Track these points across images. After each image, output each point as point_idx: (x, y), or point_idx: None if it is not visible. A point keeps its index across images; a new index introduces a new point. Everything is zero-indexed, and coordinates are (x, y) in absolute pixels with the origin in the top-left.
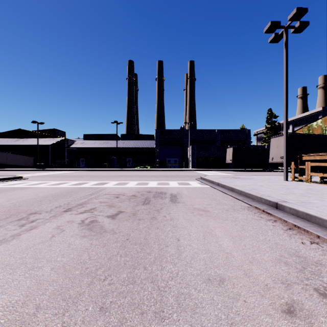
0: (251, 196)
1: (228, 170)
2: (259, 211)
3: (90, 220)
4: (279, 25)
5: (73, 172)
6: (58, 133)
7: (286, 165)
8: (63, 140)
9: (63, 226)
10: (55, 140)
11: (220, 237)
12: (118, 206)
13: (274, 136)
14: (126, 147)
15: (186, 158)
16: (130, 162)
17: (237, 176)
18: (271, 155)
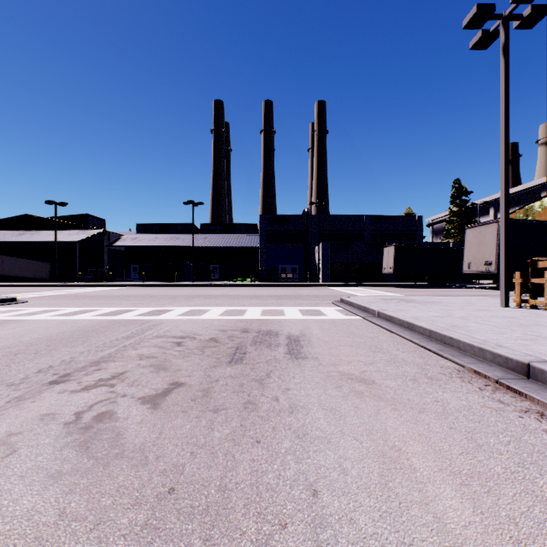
0: (455, 344)
1: (386, 286)
2: (488, 384)
3: (96, 414)
4: (493, 12)
5: (115, 289)
6: (93, 221)
7: (506, 277)
8: (100, 233)
9: (21, 434)
10: (88, 234)
11: (429, 482)
12: (175, 368)
13: (472, 225)
14: (210, 246)
15: (312, 264)
16: (216, 271)
17: (407, 296)
18: (467, 259)
